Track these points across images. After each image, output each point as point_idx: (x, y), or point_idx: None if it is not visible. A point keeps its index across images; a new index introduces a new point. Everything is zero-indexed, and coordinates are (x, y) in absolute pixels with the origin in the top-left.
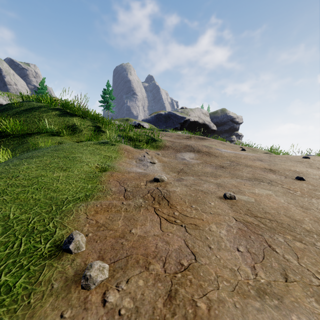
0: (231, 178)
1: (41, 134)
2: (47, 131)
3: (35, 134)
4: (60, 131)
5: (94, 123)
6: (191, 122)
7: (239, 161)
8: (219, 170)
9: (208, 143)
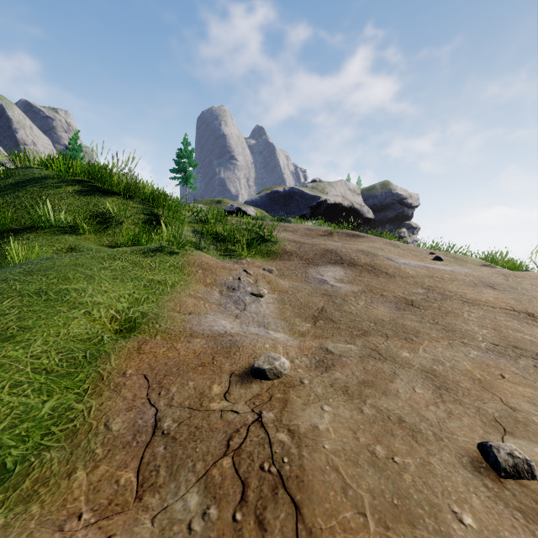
0: (450, 345)
1: (38, 231)
2: (51, 224)
3: (27, 231)
4: (77, 225)
5: (148, 209)
6: (330, 206)
7: (444, 288)
8: (407, 314)
9: (368, 246)
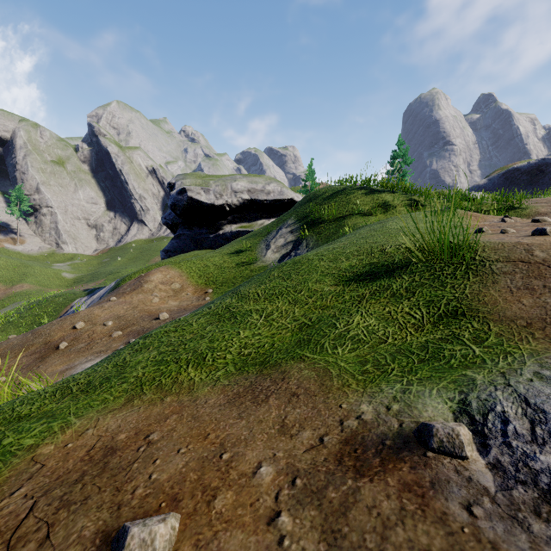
0: None
1: (354, 216)
2: (359, 212)
3: (348, 217)
4: (372, 211)
5: (409, 197)
6: None
7: None
8: None
9: None
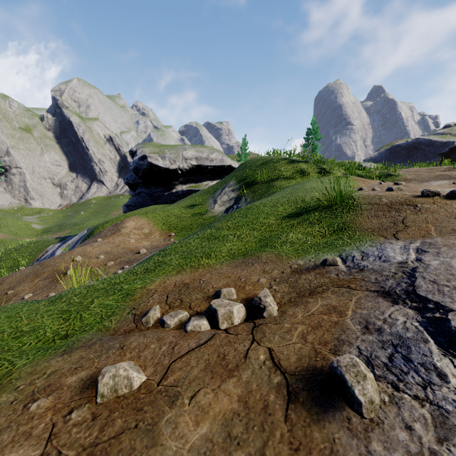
0: None
1: (279, 180)
2: (283, 176)
3: (275, 180)
4: (292, 176)
5: (319, 166)
6: None
7: None
8: None
9: None
